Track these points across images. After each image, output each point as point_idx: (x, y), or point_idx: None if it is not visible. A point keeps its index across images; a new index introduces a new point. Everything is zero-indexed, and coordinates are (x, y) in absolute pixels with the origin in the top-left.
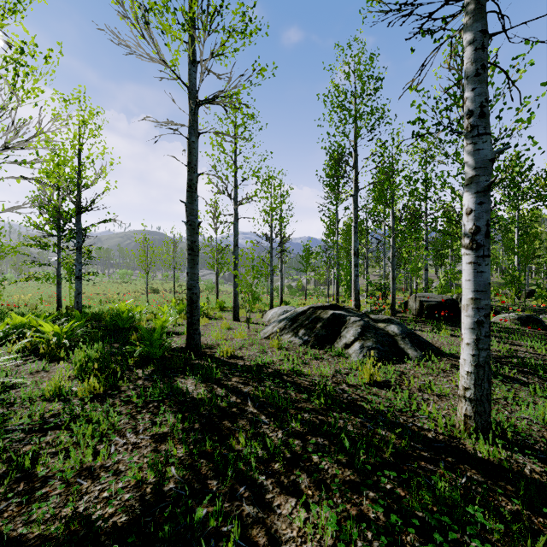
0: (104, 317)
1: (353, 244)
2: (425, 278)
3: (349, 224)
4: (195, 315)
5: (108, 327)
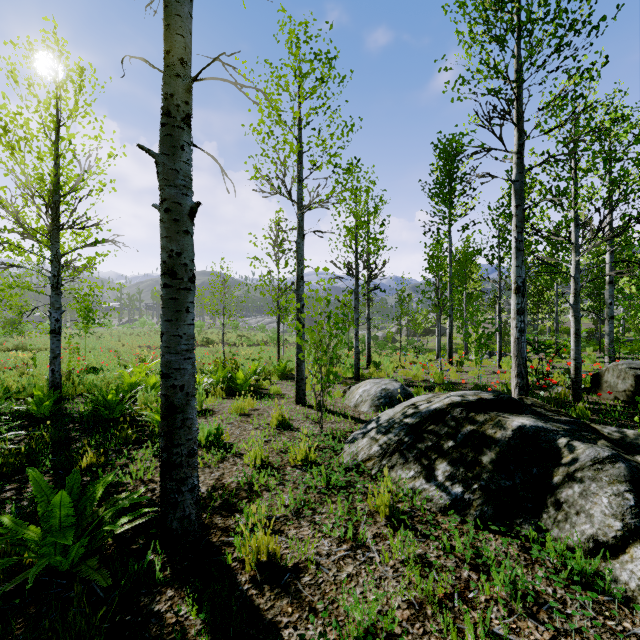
0: (108, 389)
1: (514, 271)
2: (609, 331)
3: (462, 253)
4: (179, 443)
5: (85, 417)
